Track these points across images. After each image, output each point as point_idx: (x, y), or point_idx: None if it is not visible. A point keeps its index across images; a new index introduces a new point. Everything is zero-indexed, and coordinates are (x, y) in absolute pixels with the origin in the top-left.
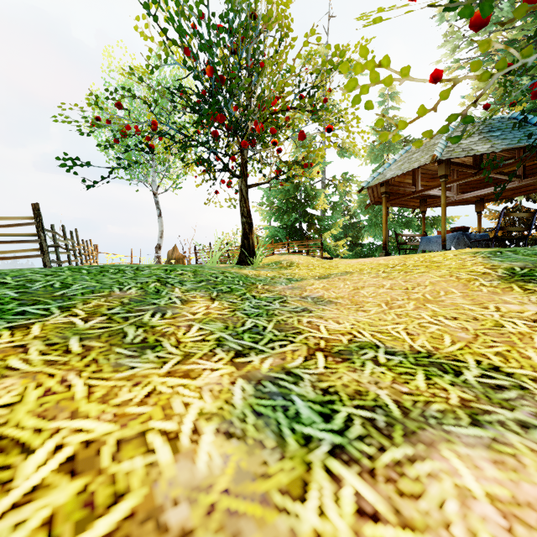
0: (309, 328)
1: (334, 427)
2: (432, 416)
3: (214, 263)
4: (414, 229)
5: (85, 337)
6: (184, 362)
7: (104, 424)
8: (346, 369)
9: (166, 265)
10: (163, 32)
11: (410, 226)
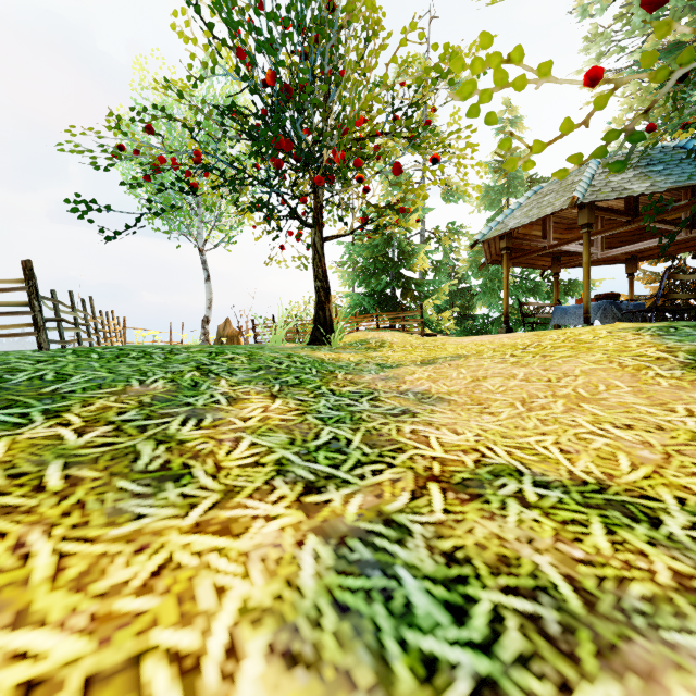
0: (414, 441)
1: (473, 636)
2: (636, 610)
3: (278, 342)
4: (543, 297)
5: (73, 462)
6: (223, 505)
7: (69, 640)
8: (477, 514)
9: (212, 346)
10: (207, 27)
11: (537, 292)
